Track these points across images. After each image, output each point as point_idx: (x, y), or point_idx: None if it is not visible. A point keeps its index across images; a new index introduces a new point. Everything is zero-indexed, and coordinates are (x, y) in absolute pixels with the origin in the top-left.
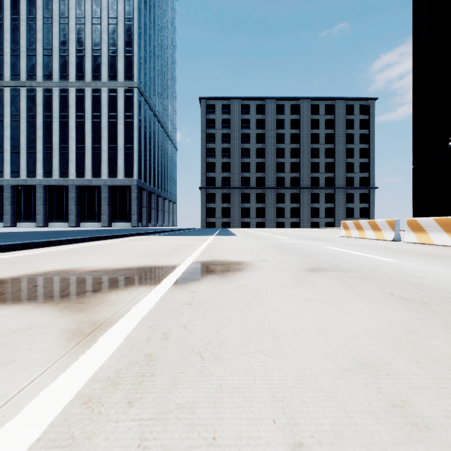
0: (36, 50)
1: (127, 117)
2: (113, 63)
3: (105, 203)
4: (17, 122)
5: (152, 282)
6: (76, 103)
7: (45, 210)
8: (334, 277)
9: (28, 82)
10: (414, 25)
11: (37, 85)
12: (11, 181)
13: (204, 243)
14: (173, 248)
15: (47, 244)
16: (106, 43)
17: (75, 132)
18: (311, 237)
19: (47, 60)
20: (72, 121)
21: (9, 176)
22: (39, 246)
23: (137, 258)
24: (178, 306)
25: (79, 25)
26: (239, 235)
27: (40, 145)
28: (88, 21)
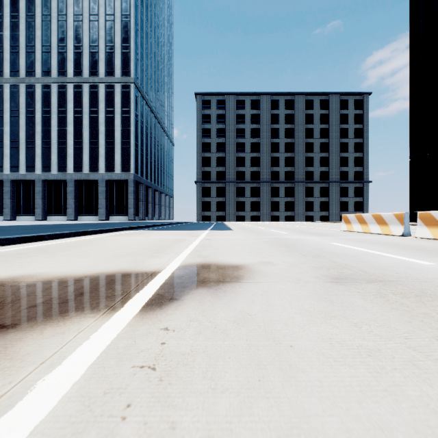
0: (35, 47)
1: (124, 112)
2: (110, 59)
3: (102, 197)
4: (17, 117)
5: (112, 304)
6: (74, 98)
7: (44, 204)
8: (375, 294)
9: (27, 79)
10: (410, 16)
11: (36, 81)
12: (11, 175)
13: (197, 238)
14: (162, 245)
15: (23, 240)
16: (104, 39)
17: (73, 127)
18: (311, 232)
19: (46, 56)
20: (70, 116)
21: (9, 171)
22: (13, 243)
23: (113, 260)
24: (128, 377)
25: (77, 21)
26: (234, 229)
27: (39, 140)
28: (86, 18)
